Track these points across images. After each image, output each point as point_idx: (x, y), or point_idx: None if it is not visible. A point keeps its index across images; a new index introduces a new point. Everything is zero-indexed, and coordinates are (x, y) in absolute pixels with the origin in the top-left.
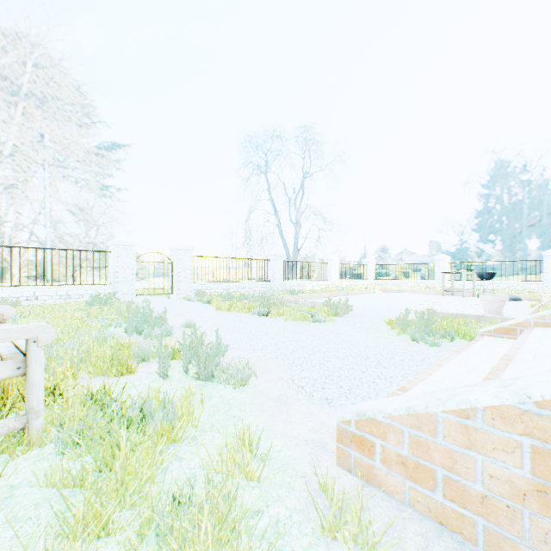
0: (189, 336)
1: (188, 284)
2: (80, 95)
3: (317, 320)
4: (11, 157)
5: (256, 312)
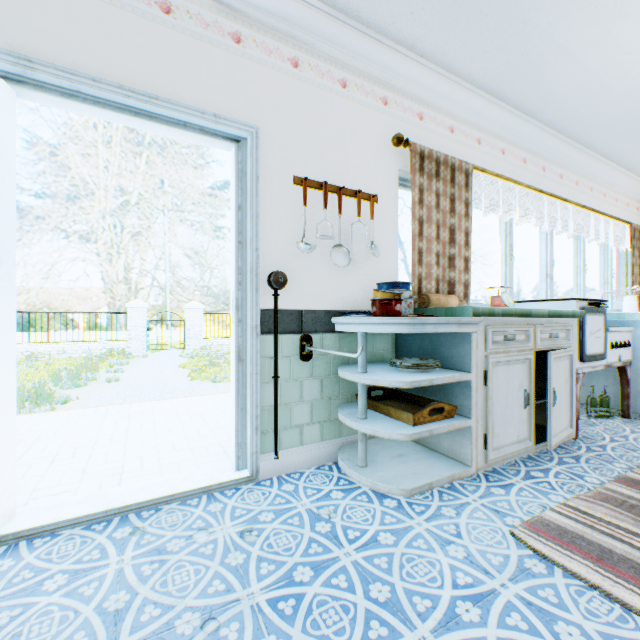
0: (38, 388)
1: (197, 340)
2: (173, 147)
3: (214, 380)
4: (117, 214)
5: (194, 371)
